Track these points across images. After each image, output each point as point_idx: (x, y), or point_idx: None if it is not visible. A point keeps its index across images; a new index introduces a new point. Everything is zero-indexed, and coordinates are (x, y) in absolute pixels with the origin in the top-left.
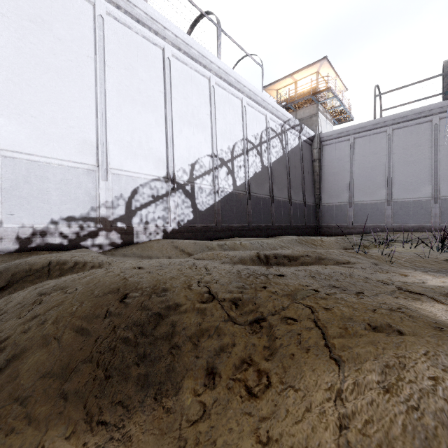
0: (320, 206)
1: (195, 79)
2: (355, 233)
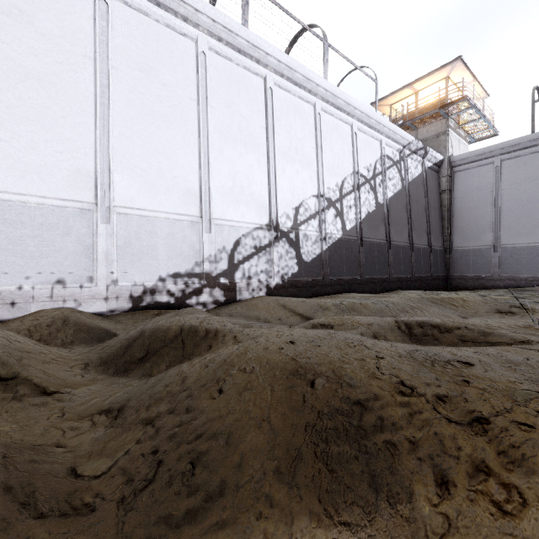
0: (451, 251)
1: (299, 107)
2: (502, 286)
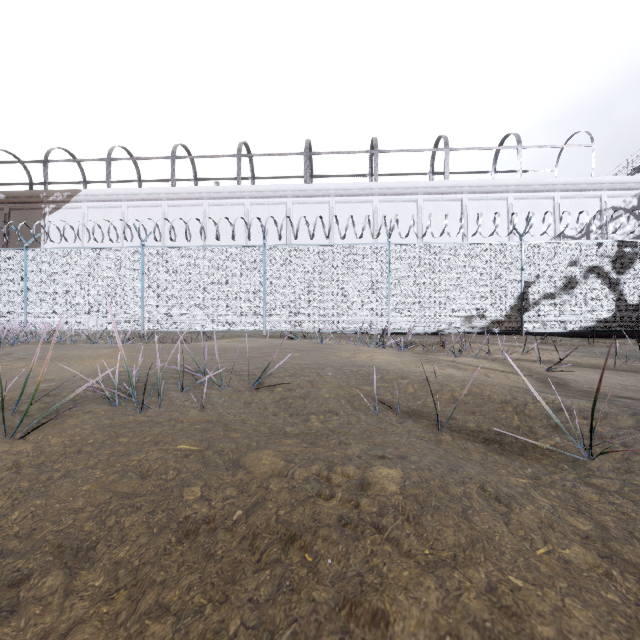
0: None
1: (491, 206)
2: None
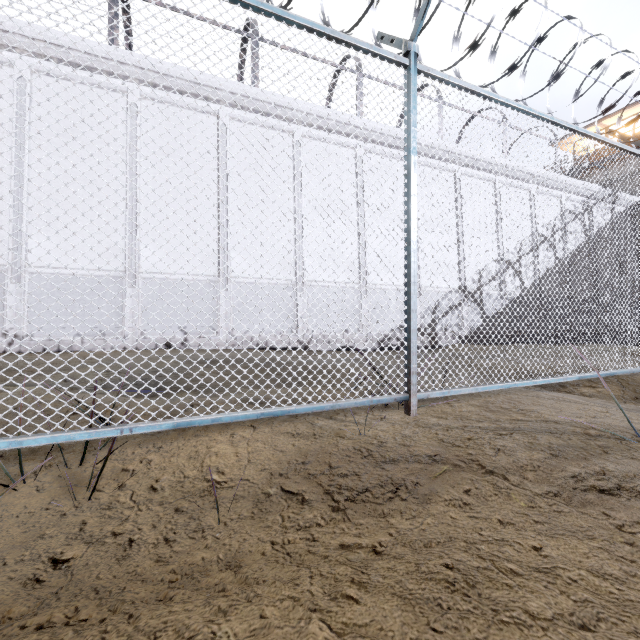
0: None
1: (481, 187)
2: None
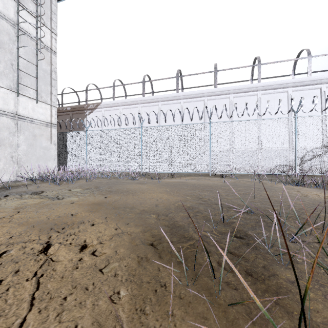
0: None
1: None
2: None
